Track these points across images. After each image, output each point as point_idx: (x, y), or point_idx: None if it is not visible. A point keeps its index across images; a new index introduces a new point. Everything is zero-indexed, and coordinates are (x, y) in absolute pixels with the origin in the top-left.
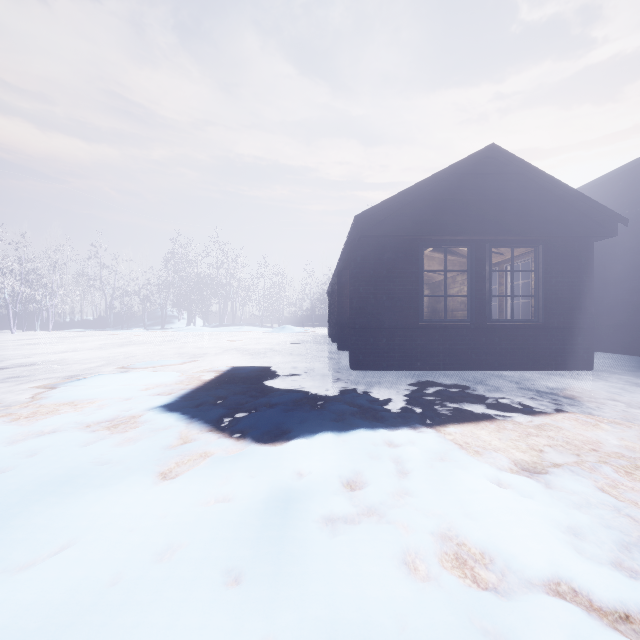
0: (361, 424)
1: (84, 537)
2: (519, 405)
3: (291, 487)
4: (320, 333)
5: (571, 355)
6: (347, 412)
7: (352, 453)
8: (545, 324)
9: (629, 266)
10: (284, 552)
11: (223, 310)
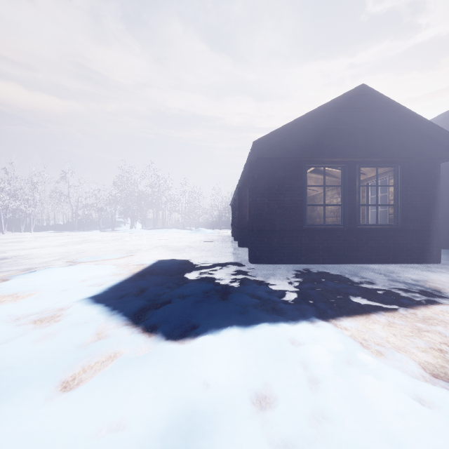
0: (263, 318)
1: None
2: (396, 297)
3: (195, 409)
4: (225, 234)
5: (423, 252)
6: (249, 304)
7: (258, 355)
8: (403, 227)
9: None
10: None
11: (156, 217)
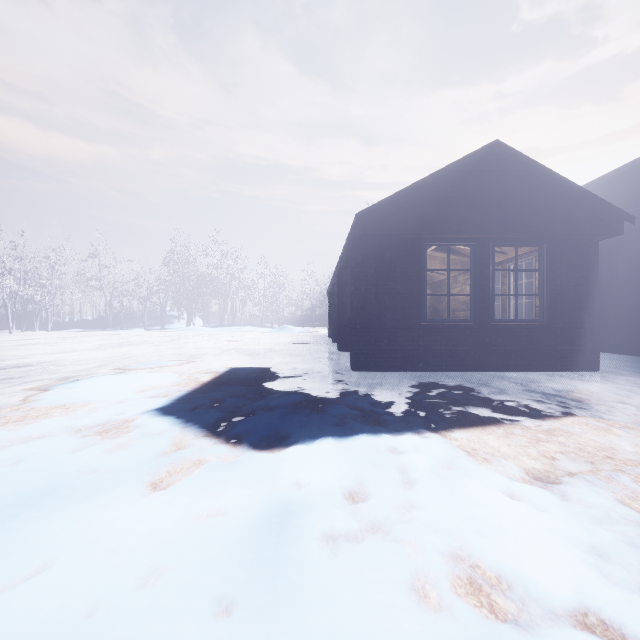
0: (363, 429)
1: (62, 558)
2: (526, 408)
3: (289, 500)
4: (320, 333)
5: (576, 356)
6: (348, 416)
7: (354, 461)
8: (550, 324)
9: (634, 265)
10: (280, 577)
11: (223, 310)
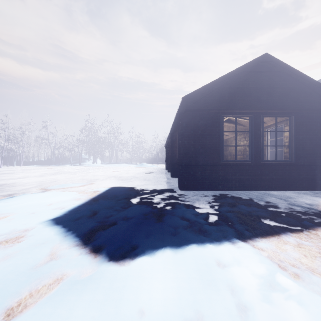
0: (192, 239)
1: None
2: (298, 219)
3: None
4: (161, 167)
5: (311, 181)
6: (180, 226)
7: (189, 279)
8: (296, 163)
9: None
10: None
11: (111, 155)
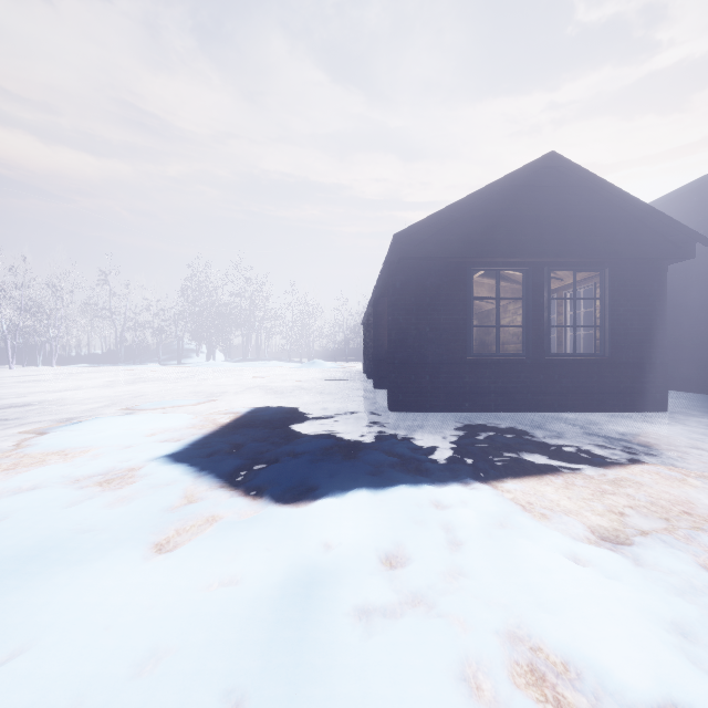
0: (402, 479)
1: (43, 639)
2: (587, 454)
3: (315, 565)
4: (354, 369)
5: (642, 394)
6: (385, 463)
7: (392, 517)
8: (612, 359)
9: (705, 293)
10: (303, 665)
11: (246, 343)
